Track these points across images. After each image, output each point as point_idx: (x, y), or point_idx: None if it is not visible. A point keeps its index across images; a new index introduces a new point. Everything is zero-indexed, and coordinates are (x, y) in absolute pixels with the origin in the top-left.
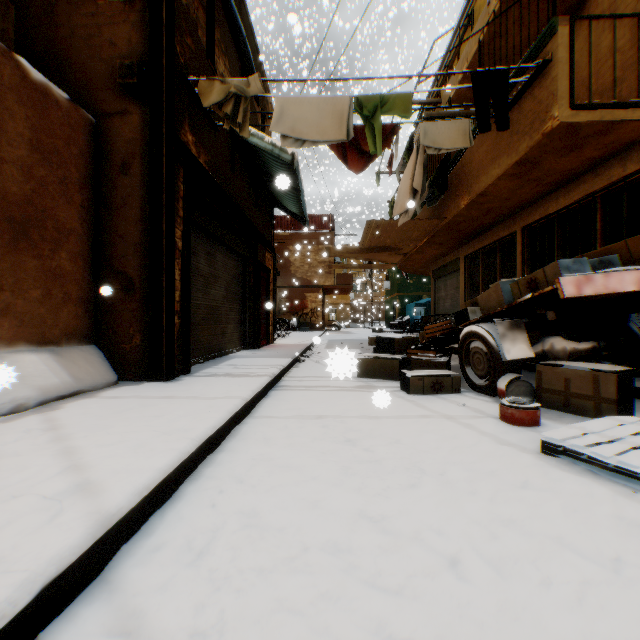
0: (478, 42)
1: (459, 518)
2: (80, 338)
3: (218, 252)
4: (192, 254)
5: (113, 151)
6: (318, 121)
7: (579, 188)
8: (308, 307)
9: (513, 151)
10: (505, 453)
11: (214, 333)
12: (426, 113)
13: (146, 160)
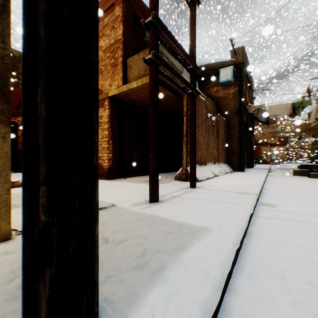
0: None
1: (310, 183)
2: (226, 162)
3: None
4: None
5: (230, 126)
6: (280, 110)
7: None
8: (261, 153)
9: None
10: None
11: None
12: None
13: (238, 127)
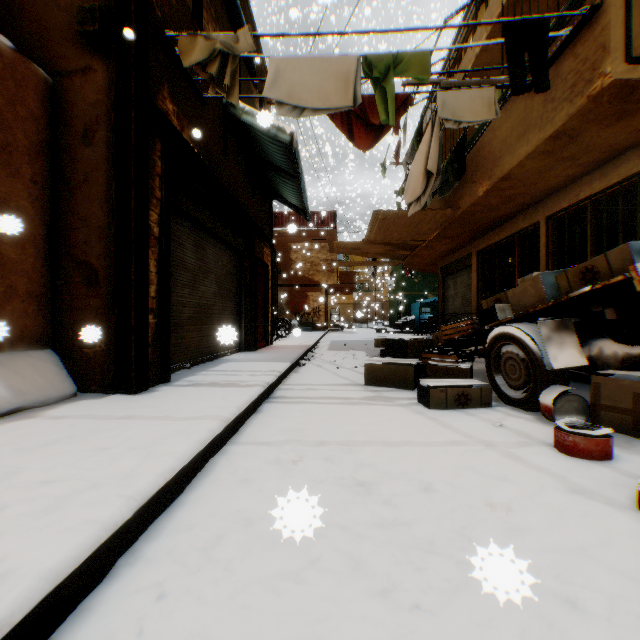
0: (500, 6)
1: None
2: (30, 341)
3: (209, 244)
4: (176, 244)
5: (74, 117)
6: (320, 85)
7: (620, 168)
8: (310, 307)
9: (547, 123)
10: (587, 510)
11: (204, 334)
12: (443, 83)
13: (113, 127)
